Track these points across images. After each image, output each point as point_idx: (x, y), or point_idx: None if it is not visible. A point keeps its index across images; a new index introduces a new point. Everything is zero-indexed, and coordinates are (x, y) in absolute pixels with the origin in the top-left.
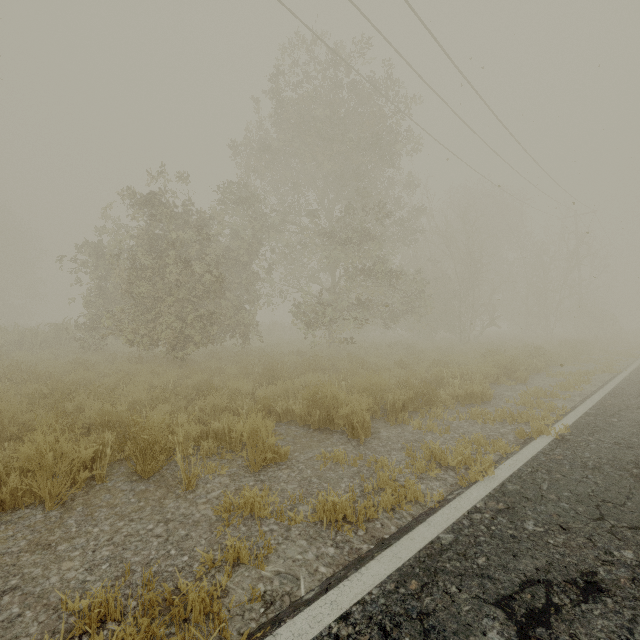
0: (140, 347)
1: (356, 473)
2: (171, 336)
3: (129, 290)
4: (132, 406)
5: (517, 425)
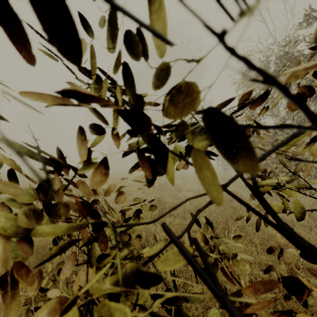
0: None
1: None
2: None
3: None
4: None
5: None
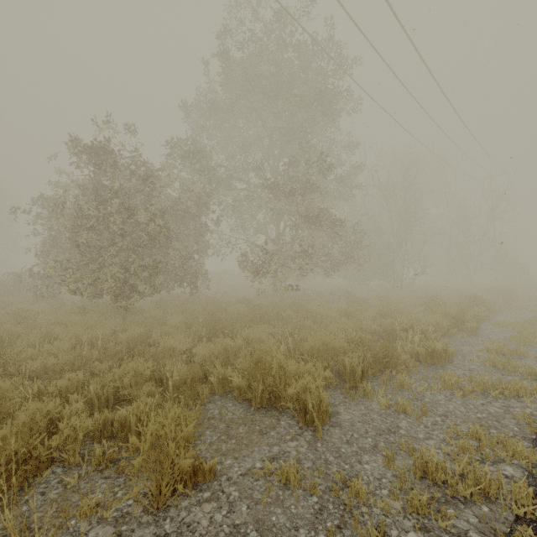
0: (83, 297)
1: (318, 512)
2: (114, 286)
3: (75, 239)
4: (42, 372)
5: (506, 400)
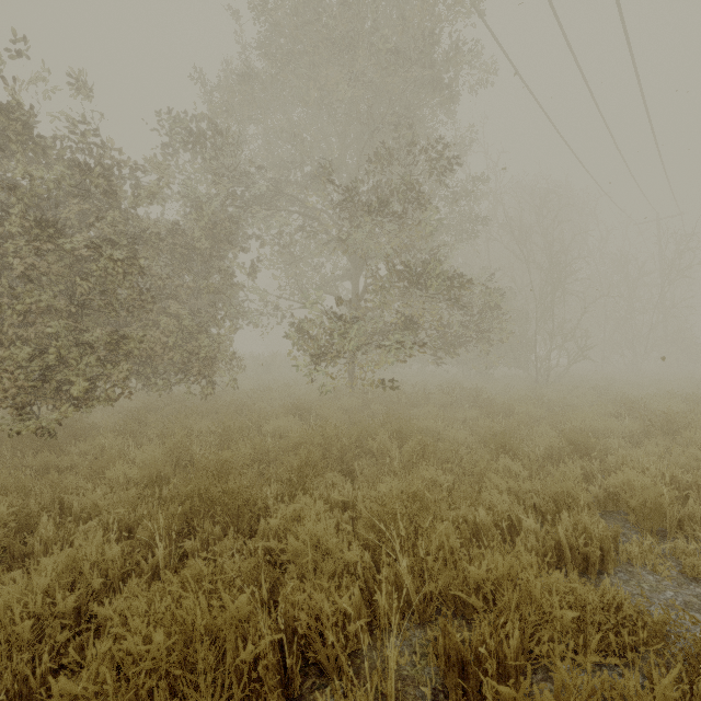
0: None
1: None
2: (10, 386)
3: None
4: None
5: None
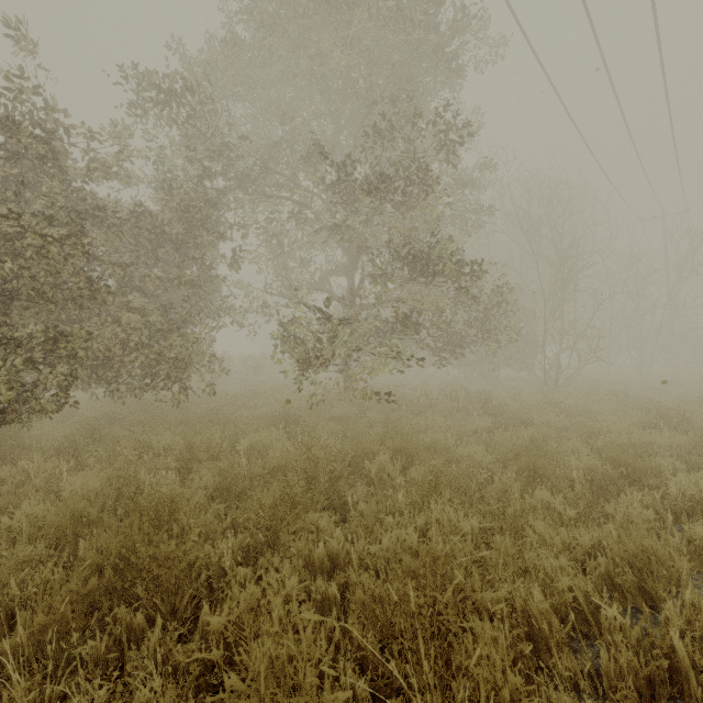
0: None
1: None
2: None
3: None
4: None
5: None
